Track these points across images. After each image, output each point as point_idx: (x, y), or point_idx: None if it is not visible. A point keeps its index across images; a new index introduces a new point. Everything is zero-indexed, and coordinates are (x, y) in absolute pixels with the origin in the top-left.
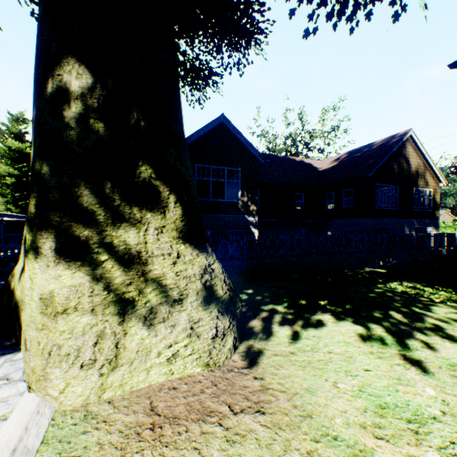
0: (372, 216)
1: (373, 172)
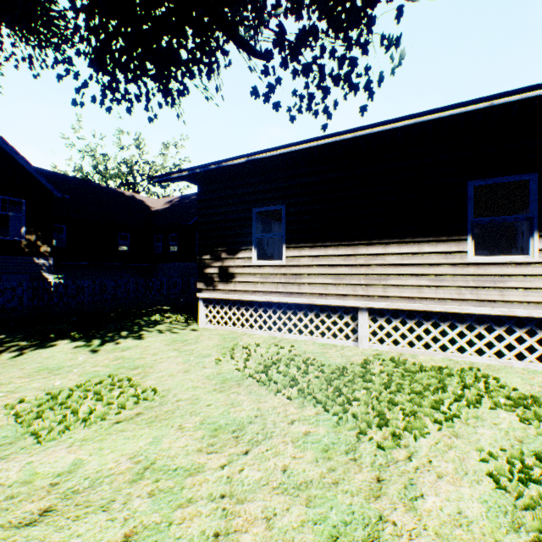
0: (194, 261)
1: (193, 221)
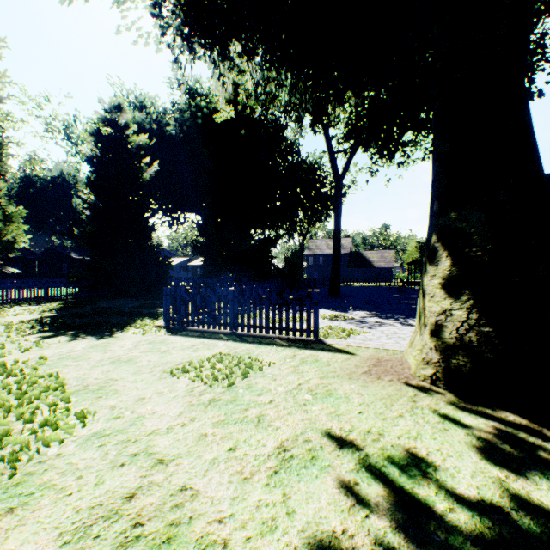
0: None
1: None
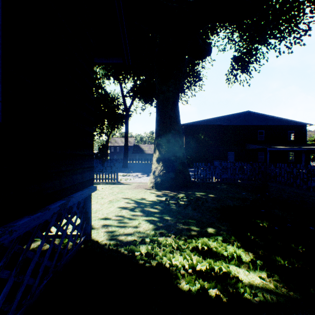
0: None
1: None
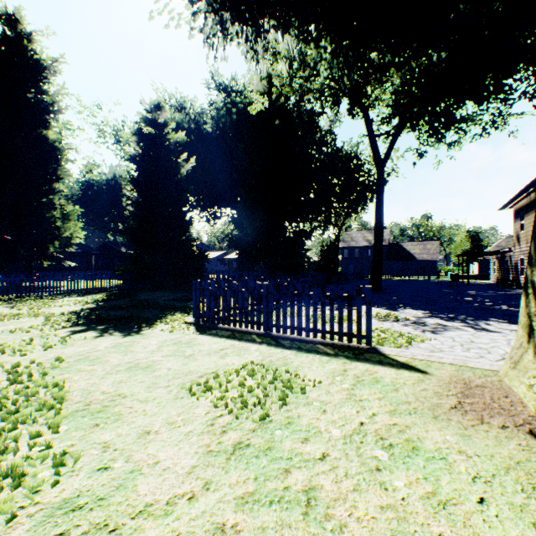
0: None
1: None
